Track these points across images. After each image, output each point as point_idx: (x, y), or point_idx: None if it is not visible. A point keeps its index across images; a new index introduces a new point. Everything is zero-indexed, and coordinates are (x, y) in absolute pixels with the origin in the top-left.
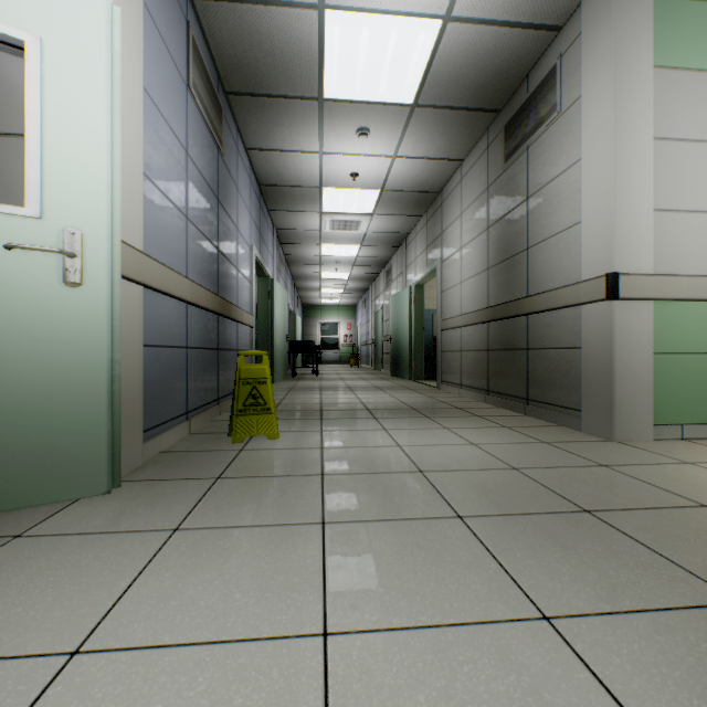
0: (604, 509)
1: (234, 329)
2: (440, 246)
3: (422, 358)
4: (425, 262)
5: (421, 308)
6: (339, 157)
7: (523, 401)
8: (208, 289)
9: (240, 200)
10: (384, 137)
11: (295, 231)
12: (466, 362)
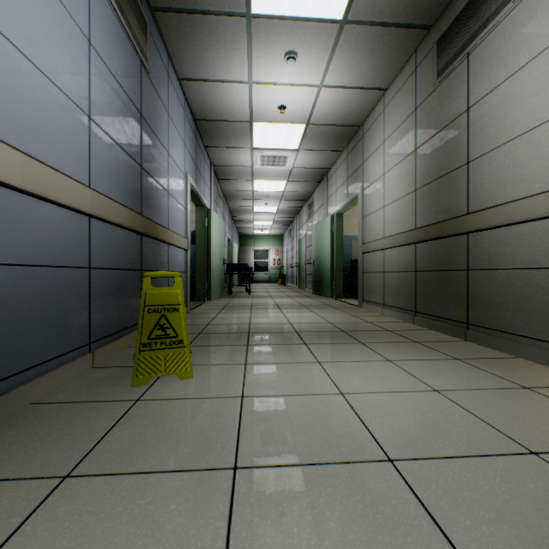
0: None
1: (164, 251)
2: (361, 176)
3: (342, 278)
4: (346, 192)
5: (341, 234)
6: (268, 87)
7: (461, 325)
8: (122, 204)
9: (171, 126)
10: (312, 63)
11: (230, 167)
12: (390, 283)
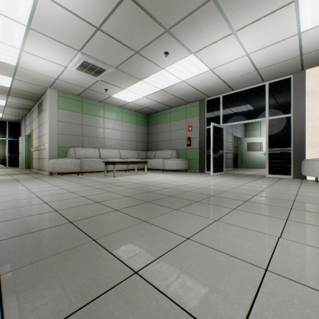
0: None
1: None
2: None
3: None
4: None
5: None
6: None
7: None
8: None
9: None
10: None
11: None
12: None
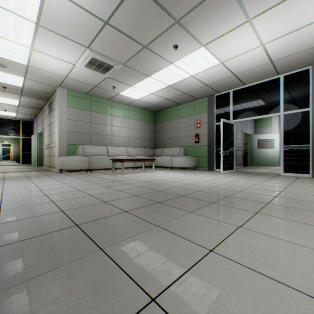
0: None
1: None
2: None
3: None
4: None
5: None
6: None
7: None
8: None
9: None
10: None
11: None
12: None
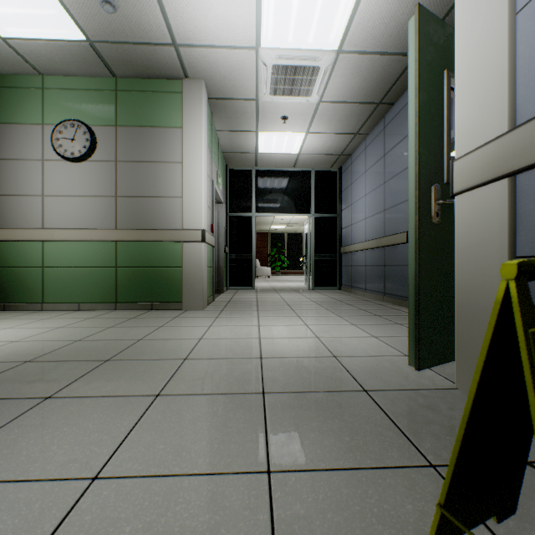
0: (95, 360)
1: None
2: None
3: None
4: None
5: None
6: None
7: None
8: None
9: None
10: None
11: None
12: None
